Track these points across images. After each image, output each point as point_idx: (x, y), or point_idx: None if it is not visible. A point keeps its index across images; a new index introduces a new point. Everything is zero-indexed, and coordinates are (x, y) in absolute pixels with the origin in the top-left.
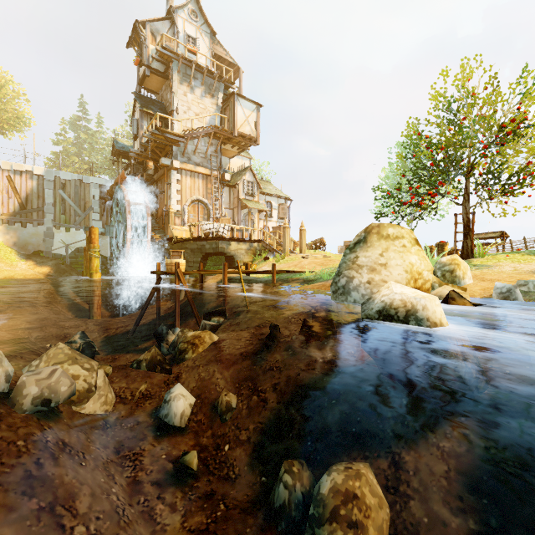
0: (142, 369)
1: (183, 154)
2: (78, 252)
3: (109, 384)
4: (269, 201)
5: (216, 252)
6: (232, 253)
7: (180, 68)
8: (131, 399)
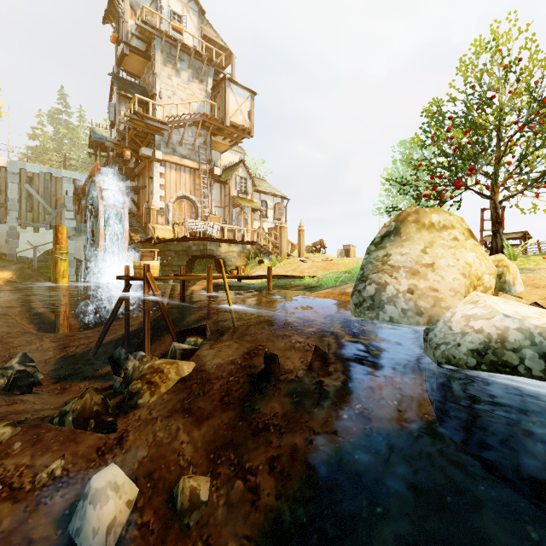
0: (67, 425)
1: (167, 144)
2: (49, 255)
3: None
4: (264, 200)
5: (203, 254)
6: (223, 256)
7: (163, 48)
8: (30, 491)
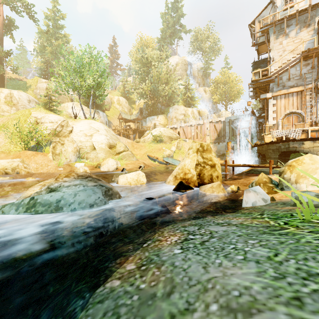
0: None
1: (277, 85)
2: None
3: None
4: None
5: (288, 150)
6: (306, 151)
7: (275, 30)
8: None
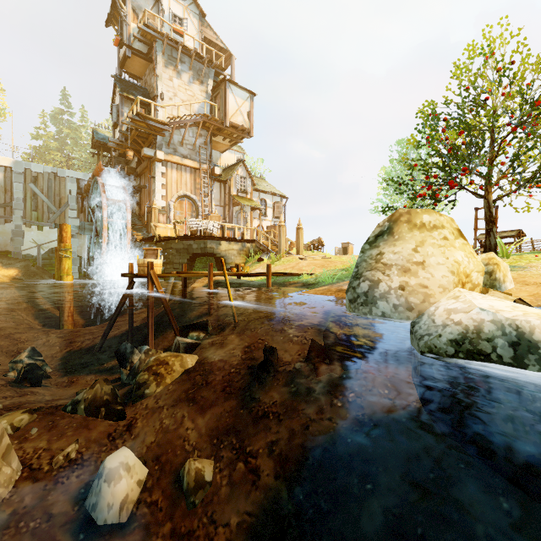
0: (79, 413)
1: (168, 144)
2: (53, 253)
3: (10, 449)
4: (263, 199)
5: (204, 252)
6: (223, 254)
7: (165, 50)
8: (48, 471)
